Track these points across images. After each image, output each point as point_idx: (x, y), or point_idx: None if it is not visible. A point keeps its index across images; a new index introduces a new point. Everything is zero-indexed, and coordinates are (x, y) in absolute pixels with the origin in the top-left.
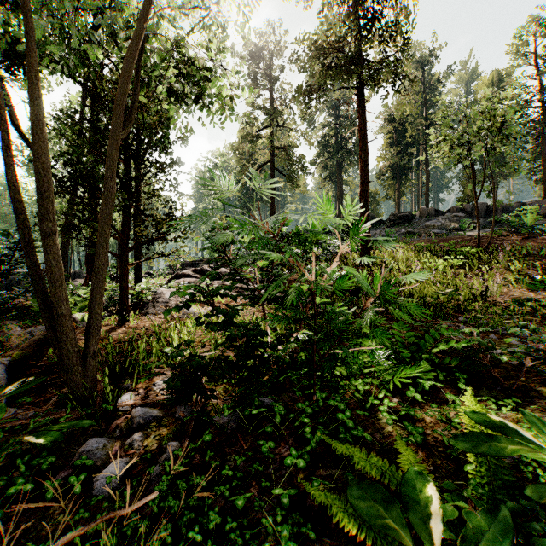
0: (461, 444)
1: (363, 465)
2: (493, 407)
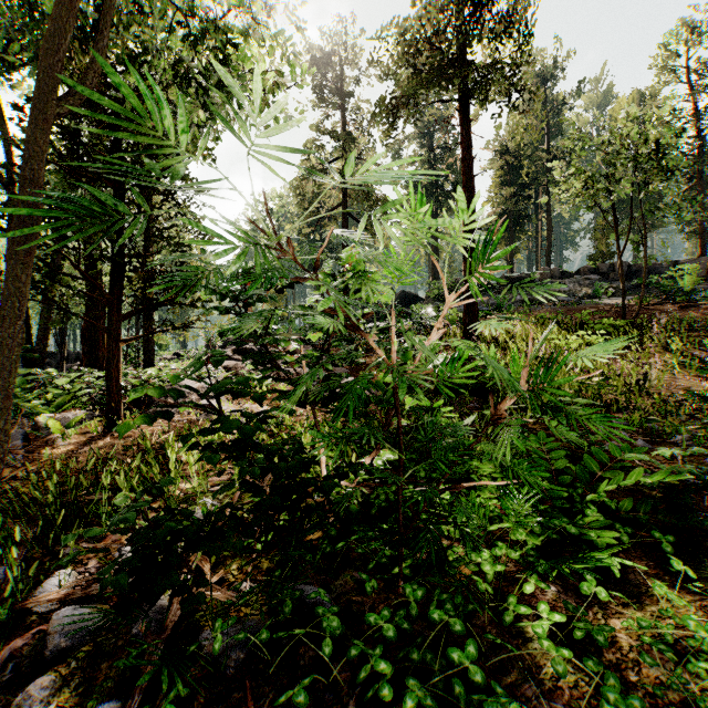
0: None
1: None
2: None
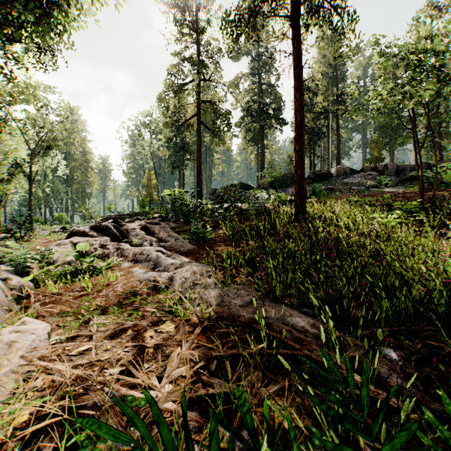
0: None
1: None
2: None
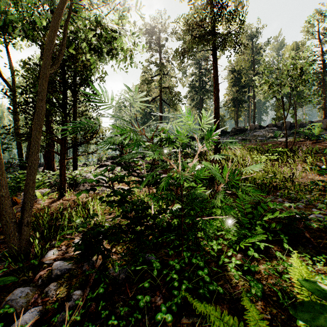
0: (300, 314)
1: (218, 324)
2: (310, 263)
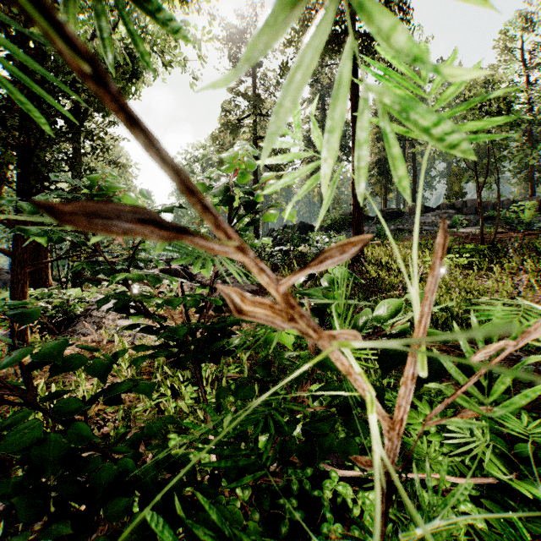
0: None
1: None
2: None
